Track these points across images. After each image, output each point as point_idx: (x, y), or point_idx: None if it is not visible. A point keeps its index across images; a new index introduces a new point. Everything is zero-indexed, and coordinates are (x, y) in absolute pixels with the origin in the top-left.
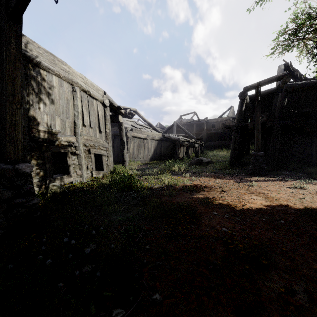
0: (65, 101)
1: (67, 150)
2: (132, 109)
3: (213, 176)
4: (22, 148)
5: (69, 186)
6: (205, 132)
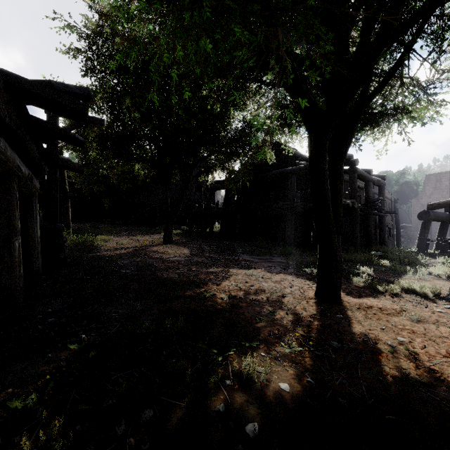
0: None
1: None
2: None
3: None
4: None
5: None
6: None
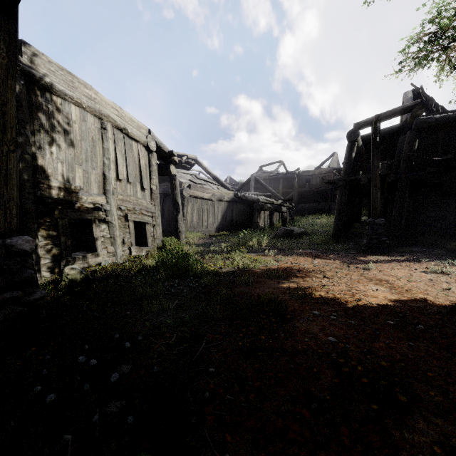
0: (90, 143)
1: (92, 216)
2: (190, 156)
3: (310, 254)
4: (17, 212)
5: (94, 270)
6: (297, 190)
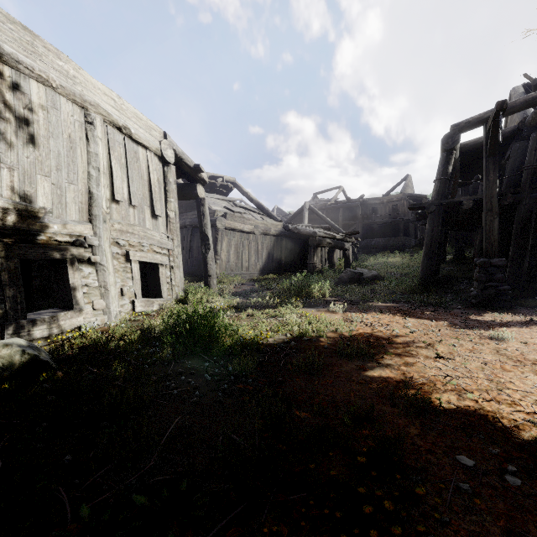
0: (65, 142)
1: (67, 254)
2: (227, 178)
3: (395, 310)
4: None
5: (60, 342)
6: (360, 222)
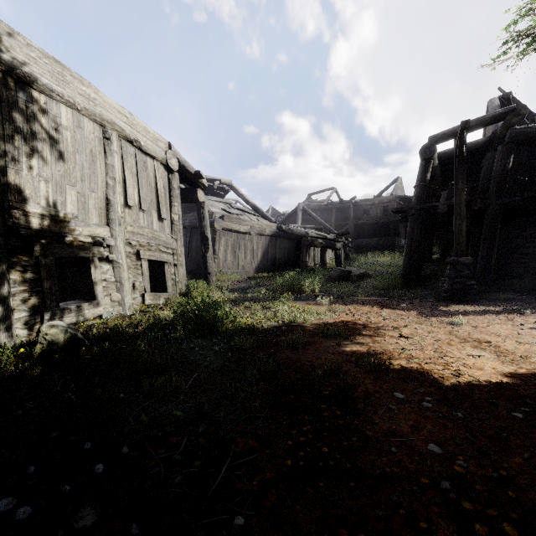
0: (88, 157)
1: (90, 253)
2: (224, 181)
3: (375, 303)
4: None
5: (89, 327)
6: (353, 222)
